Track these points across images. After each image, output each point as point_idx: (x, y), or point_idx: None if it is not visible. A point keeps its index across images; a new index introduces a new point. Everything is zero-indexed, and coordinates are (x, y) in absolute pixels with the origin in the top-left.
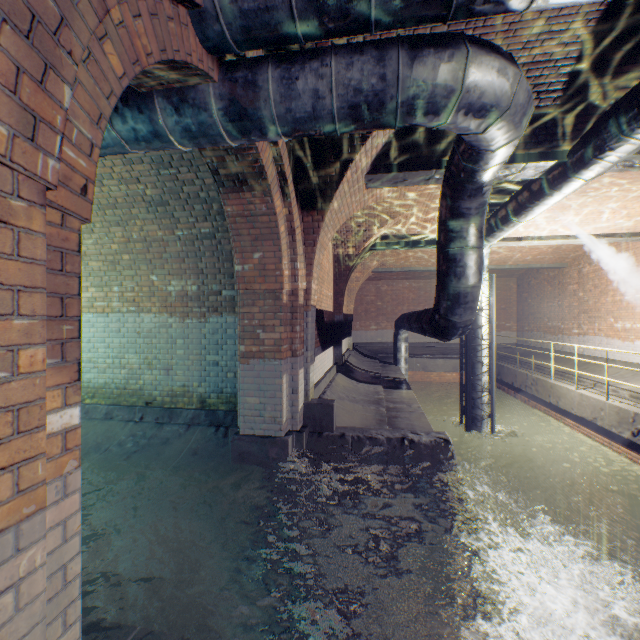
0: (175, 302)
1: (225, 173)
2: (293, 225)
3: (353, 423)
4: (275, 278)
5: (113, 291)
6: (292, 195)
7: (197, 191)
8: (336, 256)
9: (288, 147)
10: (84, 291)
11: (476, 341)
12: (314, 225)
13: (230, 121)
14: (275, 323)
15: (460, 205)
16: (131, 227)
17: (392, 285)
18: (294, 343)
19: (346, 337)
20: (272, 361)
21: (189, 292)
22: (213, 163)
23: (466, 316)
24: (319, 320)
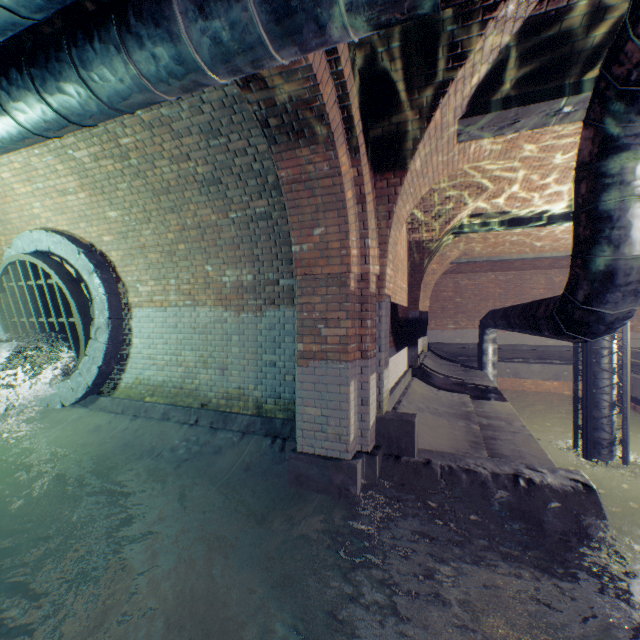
0: (230, 294)
1: (276, 123)
2: (363, 190)
3: (439, 444)
4: (340, 259)
5: (170, 284)
6: (361, 150)
7: (250, 162)
8: (411, 243)
9: (356, 83)
10: (144, 285)
11: (600, 343)
12: (389, 191)
13: (272, 11)
14: (340, 316)
15: (622, 132)
16: (185, 213)
17: (473, 279)
18: (364, 341)
19: (420, 337)
20: (336, 363)
21: (244, 282)
22: (261, 111)
23: (624, 304)
24: (392, 315)
